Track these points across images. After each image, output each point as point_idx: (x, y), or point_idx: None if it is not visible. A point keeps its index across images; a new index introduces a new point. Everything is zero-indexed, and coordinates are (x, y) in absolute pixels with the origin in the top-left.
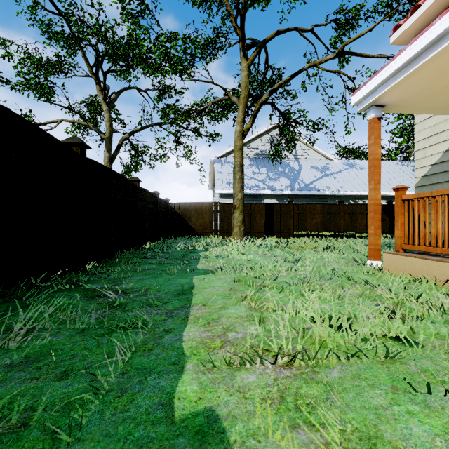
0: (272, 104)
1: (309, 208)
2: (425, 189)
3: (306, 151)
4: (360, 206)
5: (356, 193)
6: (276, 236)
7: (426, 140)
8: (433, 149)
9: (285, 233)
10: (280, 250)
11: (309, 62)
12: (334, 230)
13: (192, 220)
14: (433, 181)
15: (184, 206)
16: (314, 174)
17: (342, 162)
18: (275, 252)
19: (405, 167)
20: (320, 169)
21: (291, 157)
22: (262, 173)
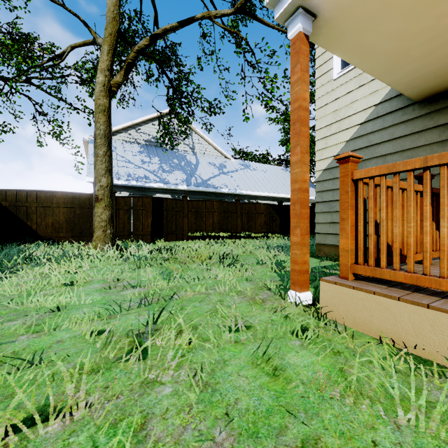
0: (156, 61)
1: (205, 206)
2: (327, 184)
3: (204, 145)
4: (256, 205)
5: (251, 193)
6: (166, 238)
7: (328, 128)
8: (335, 138)
9: (178, 235)
10: (157, 265)
11: (205, 33)
12: (232, 230)
13: (33, 218)
14: (336, 175)
15: (17, 195)
16: (212, 170)
17: (238, 162)
18: (142, 274)
19: (288, 173)
20: (218, 166)
21: (188, 150)
22: (154, 163)
